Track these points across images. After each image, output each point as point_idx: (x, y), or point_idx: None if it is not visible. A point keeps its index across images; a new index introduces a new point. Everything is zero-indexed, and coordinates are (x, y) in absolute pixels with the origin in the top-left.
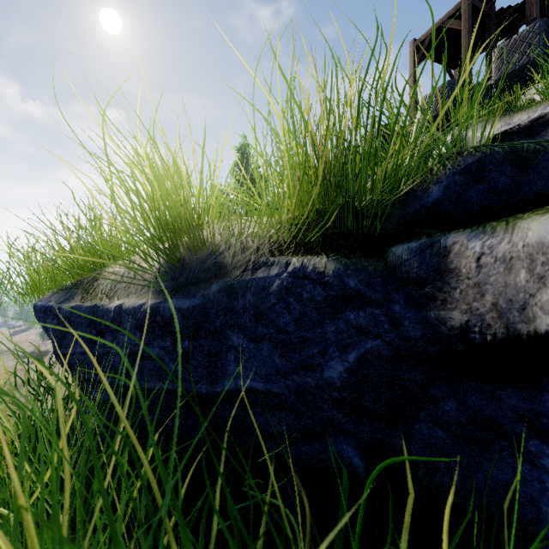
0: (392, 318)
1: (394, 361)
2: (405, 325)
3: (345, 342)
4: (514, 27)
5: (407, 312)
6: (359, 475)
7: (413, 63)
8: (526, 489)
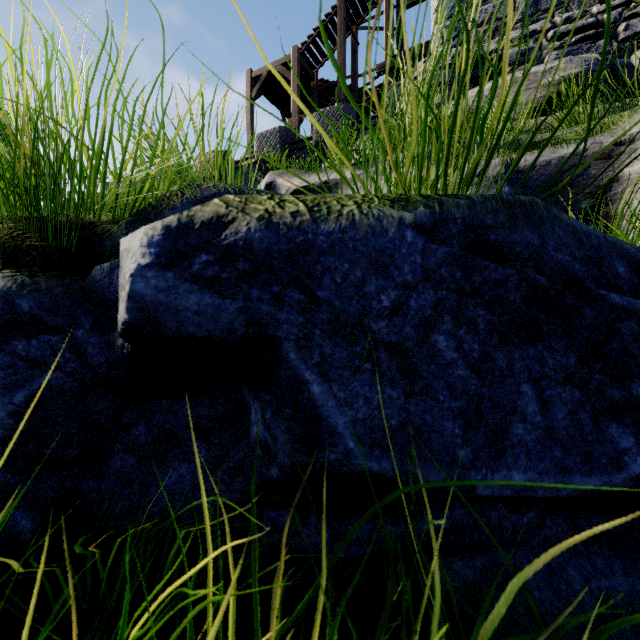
0: (75, 345)
1: (81, 394)
2: (89, 352)
3: (10, 380)
4: (332, 101)
5: (91, 337)
6: (23, 539)
7: (250, 95)
8: (182, 485)
